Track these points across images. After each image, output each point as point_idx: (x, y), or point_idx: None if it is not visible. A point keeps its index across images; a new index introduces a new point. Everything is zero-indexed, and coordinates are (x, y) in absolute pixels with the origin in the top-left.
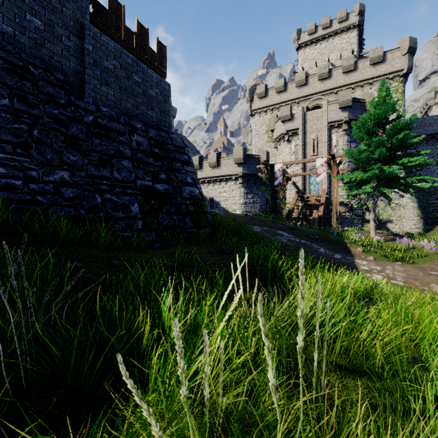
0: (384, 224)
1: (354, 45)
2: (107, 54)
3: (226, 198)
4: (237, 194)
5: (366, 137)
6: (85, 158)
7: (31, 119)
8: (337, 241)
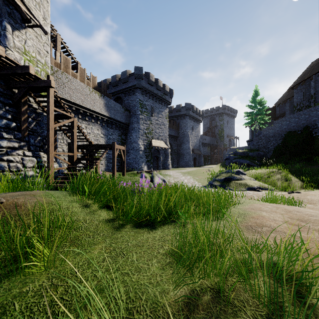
0: None
1: None
2: None
3: None
4: None
5: None
6: None
7: None
8: None
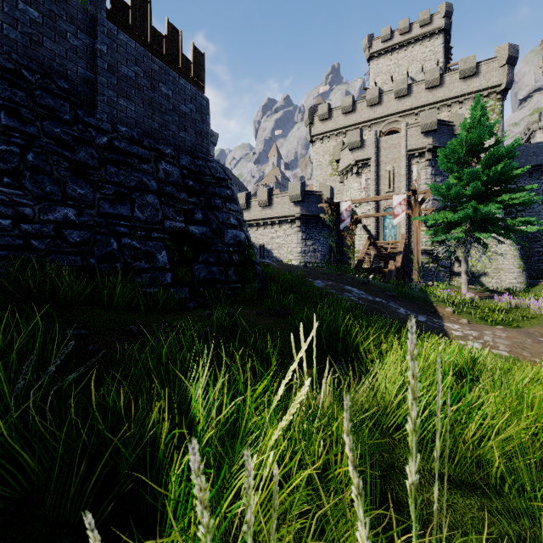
0: (478, 278)
1: (439, 55)
2: (127, 57)
3: (280, 245)
4: (294, 240)
5: (456, 168)
6: (97, 191)
7: (24, 139)
8: (421, 299)
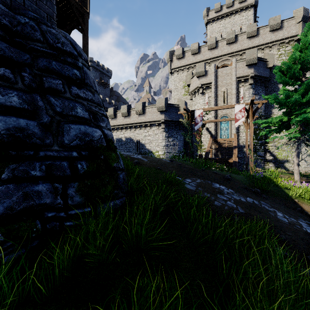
0: (282, 164)
1: (251, 21)
2: None
3: (151, 140)
4: (160, 138)
5: (291, 81)
6: None
7: None
8: (279, 193)
